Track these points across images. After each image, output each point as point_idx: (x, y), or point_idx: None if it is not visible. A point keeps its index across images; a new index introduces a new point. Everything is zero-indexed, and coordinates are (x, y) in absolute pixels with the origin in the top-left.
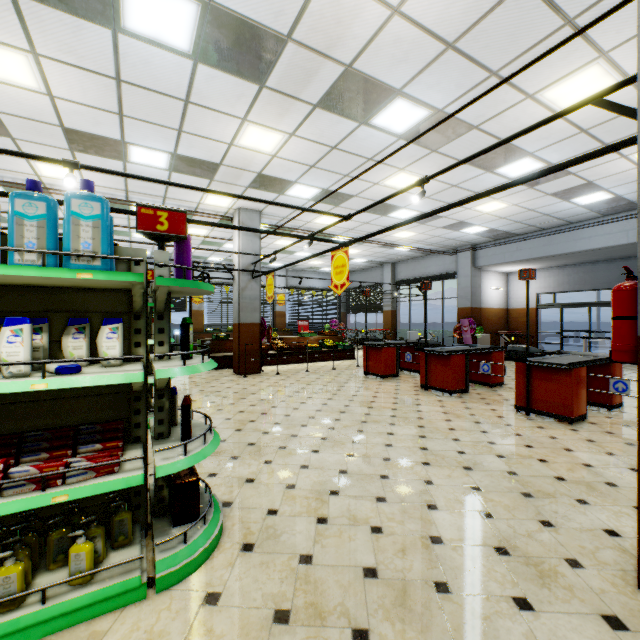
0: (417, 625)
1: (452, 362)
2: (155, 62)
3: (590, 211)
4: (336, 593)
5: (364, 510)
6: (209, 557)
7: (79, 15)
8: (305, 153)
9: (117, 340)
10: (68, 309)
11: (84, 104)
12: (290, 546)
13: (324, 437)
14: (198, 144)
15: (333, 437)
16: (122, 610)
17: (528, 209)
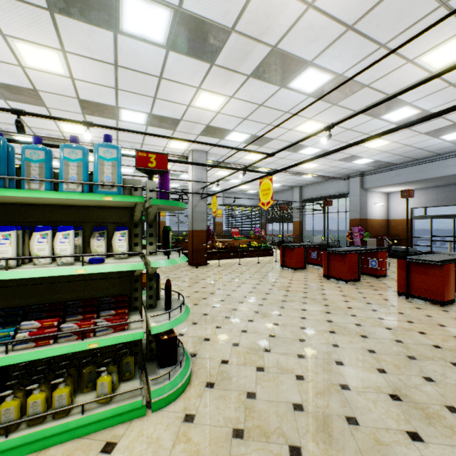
0: (335, 446)
1: (348, 259)
2: (141, 52)
3: (455, 145)
4: (275, 420)
5: (289, 363)
6: (184, 390)
7: (93, 24)
8: (240, 110)
9: (125, 241)
10: (93, 220)
11: (93, 83)
12: (239, 386)
13: (256, 311)
14: (166, 106)
15: (262, 311)
16: (131, 422)
17: (405, 145)
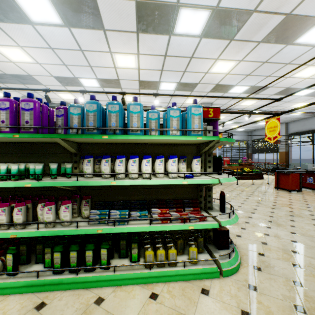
0: None
1: None
2: (182, 44)
3: None
4: None
5: None
6: (239, 268)
7: (158, 34)
8: (246, 69)
9: (199, 165)
10: (176, 152)
11: (149, 69)
12: (283, 274)
13: (269, 220)
14: (190, 76)
15: (275, 221)
16: (211, 279)
17: None
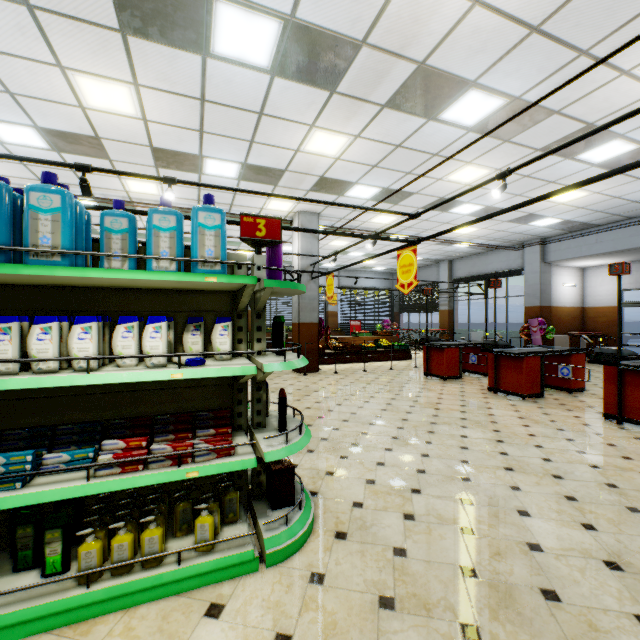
0: (529, 629)
1: (525, 364)
2: (236, 80)
3: None
4: (437, 587)
5: (450, 510)
6: (306, 540)
7: (176, 46)
8: (368, 154)
9: (227, 337)
10: (185, 309)
11: (171, 125)
12: (381, 538)
13: (395, 436)
14: (267, 153)
15: (404, 437)
16: (239, 579)
17: (613, 196)
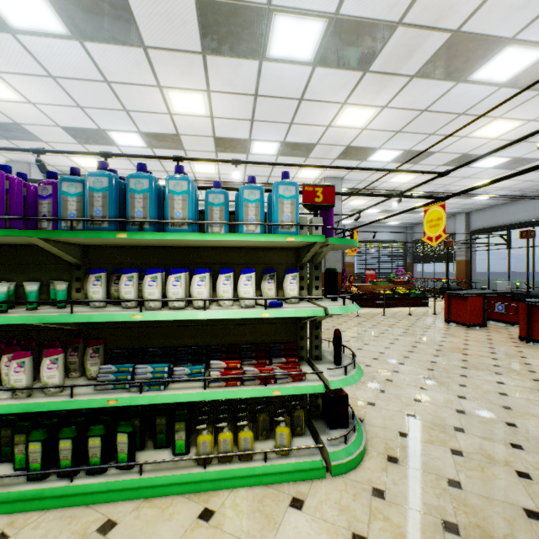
0: None
1: None
2: (284, 75)
3: None
4: (500, 523)
5: (500, 452)
6: (362, 459)
7: (240, 57)
8: (393, 121)
9: (295, 284)
10: (260, 262)
11: (230, 118)
12: (433, 468)
13: (426, 376)
14: (302, 131)
15: (436, 378)
16: (311, 481)
17: None
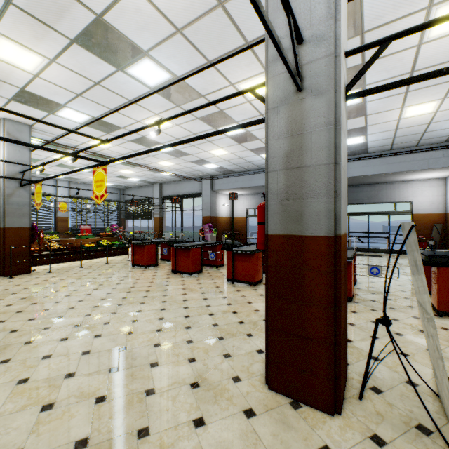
0: None
1: (192, 253)
2: None
3: None
4: None
5: (95, 384)
6: None
7: None
8: (70, 81)
9: None
10: None
11: None
12: None
13: (78, 324)
14: None
15: (87, 323)
16: None
17: (240, 157)
